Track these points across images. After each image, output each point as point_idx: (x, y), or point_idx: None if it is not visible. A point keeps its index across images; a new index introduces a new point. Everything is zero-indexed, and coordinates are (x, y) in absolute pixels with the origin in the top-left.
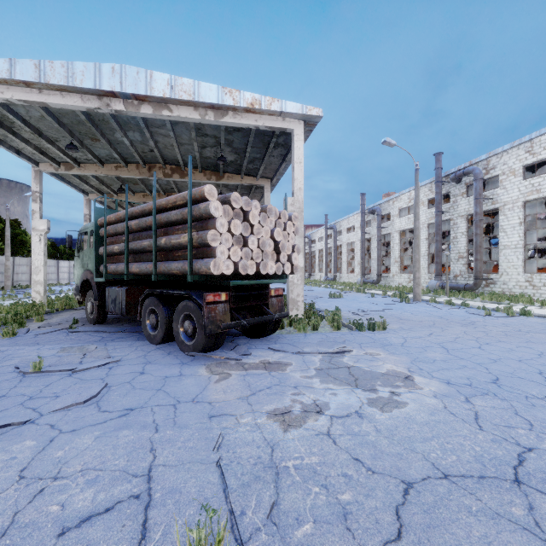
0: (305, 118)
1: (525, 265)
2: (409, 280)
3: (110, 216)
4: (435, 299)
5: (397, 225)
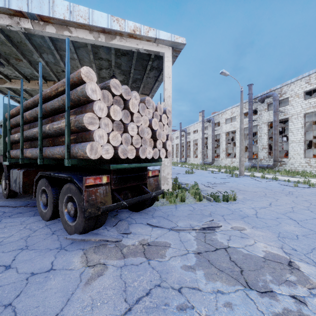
0: (173, 45)
1: (305, 153)
2: (231, 162)
3: (12, 109)
4: (253, 174)
5: (224, 129)
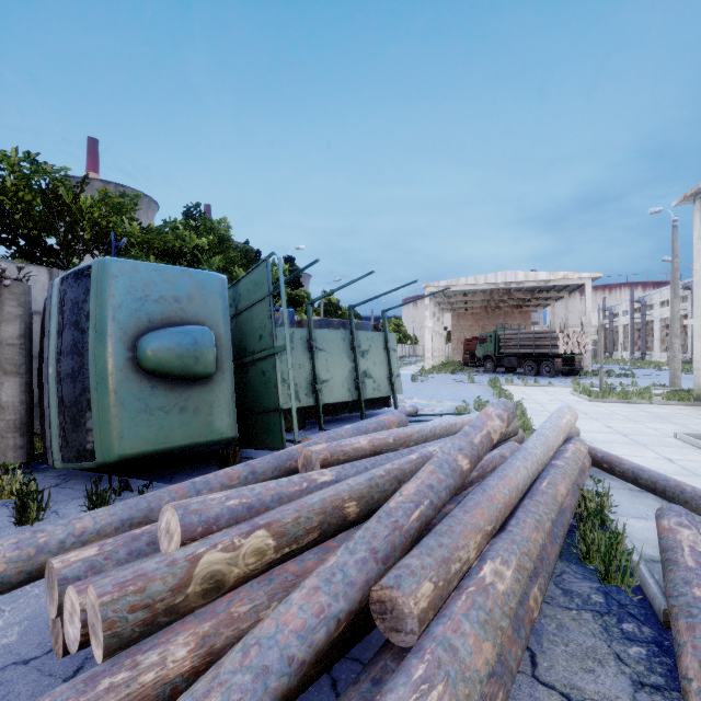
0: (593, 277)
1: None
2: None
3: (507, 332)
4: None
5: None
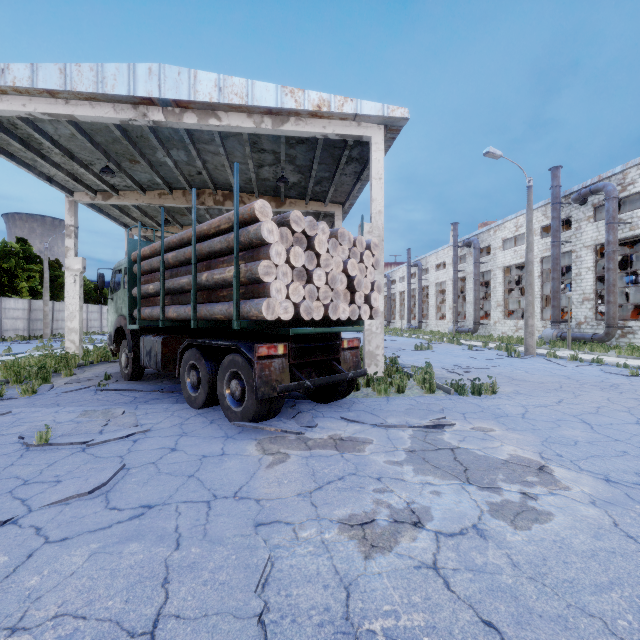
0: (387, 121)
1: None
2: (515, 328)
3: (145, 248)
4: (555, 352)
5: (500, 260)
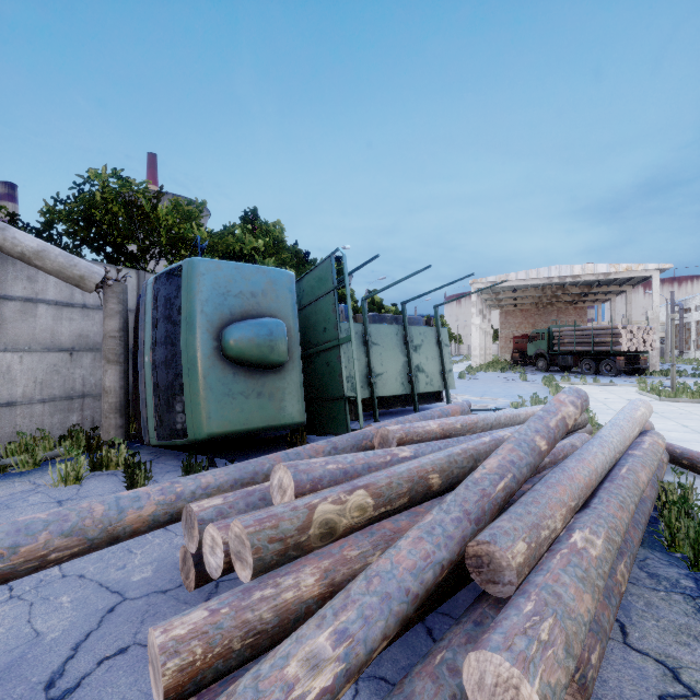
0: (661, 269)
1: None
2: None
3: (561, 329)
4: None
5: None
